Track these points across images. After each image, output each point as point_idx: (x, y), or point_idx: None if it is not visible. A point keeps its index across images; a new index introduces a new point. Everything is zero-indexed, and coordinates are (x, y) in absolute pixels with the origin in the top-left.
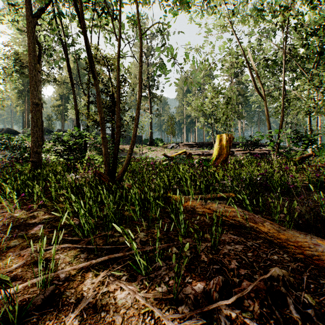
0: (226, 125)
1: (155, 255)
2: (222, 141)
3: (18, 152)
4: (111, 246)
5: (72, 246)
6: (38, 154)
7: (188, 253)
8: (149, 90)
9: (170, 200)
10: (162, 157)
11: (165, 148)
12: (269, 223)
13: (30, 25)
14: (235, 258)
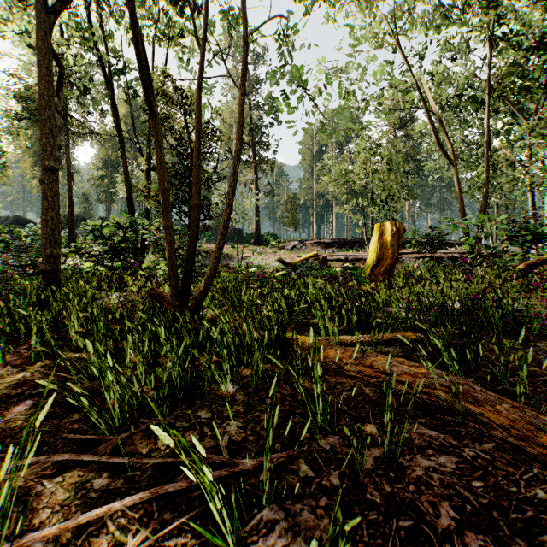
0: (387, 209)
1: (261, 482)
2: (384, 236)
3: (26, 256)
4: (164, 459)
5: (78, 458)
6: (54, 258)
7: (334, 479)
8: (253, 150)
9: (292, 346)
10: (276, 265)
11: (282, 248)
12: (509, 406)
13: (40, 27)
14: (447, 495)
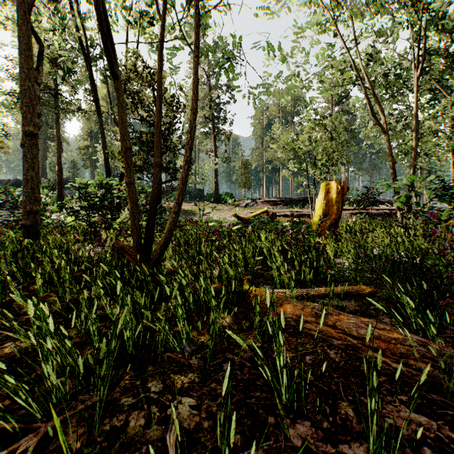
0: (327, 172)
1: None
2: (329, 194)
3: (18, 212)
4: None
5: None
6: (34, 213)
7: None
8: (213, 123)
9: (249, 298)
10: (232, 220)
11: (237, 206)
12: None
13: (22, 7)
14: None
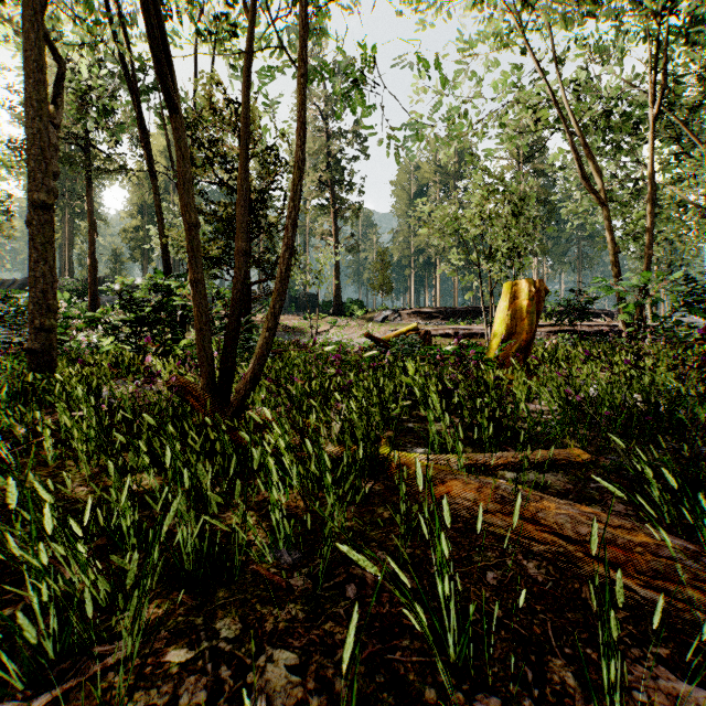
0: (512, 266)
1: None
2: (517, 300)
3: (26, 330)
4: None
5: None
6: (46, 332)
7: None
8: (332, 191)
9: (390, 470)
10: (362, 342)
11: (370, 320)
12: None
13: (28, 4)
14: None
